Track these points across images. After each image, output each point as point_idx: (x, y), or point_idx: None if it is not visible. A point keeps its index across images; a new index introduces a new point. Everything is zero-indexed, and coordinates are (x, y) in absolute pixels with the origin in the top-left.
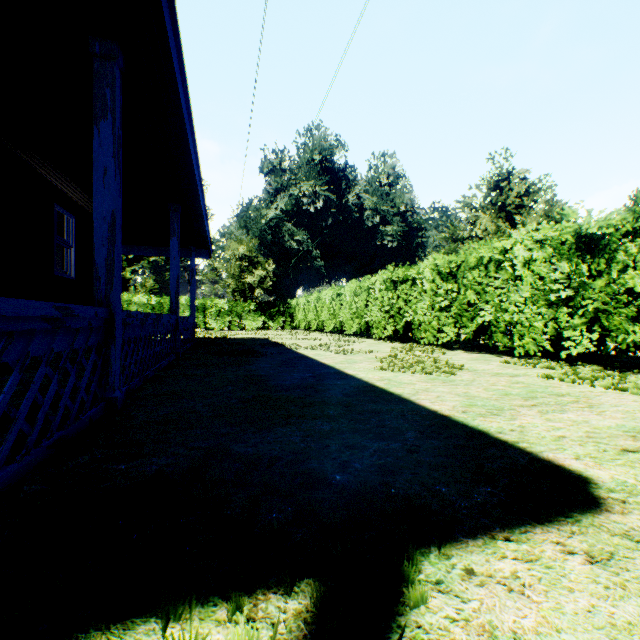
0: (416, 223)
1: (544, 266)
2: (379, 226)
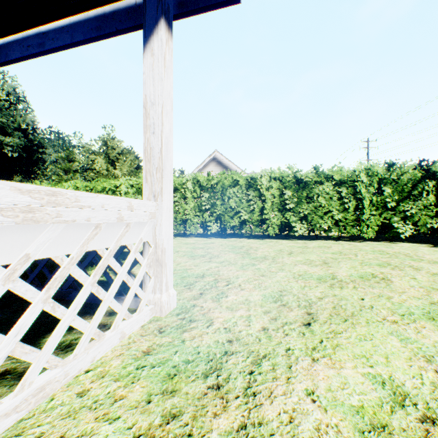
0: (38, 141)
1: (133, 196)
2: None
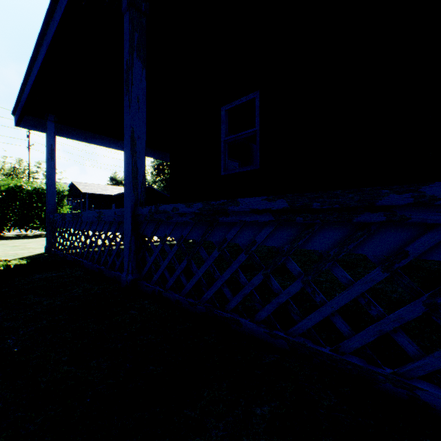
0: None
1: None
2: None
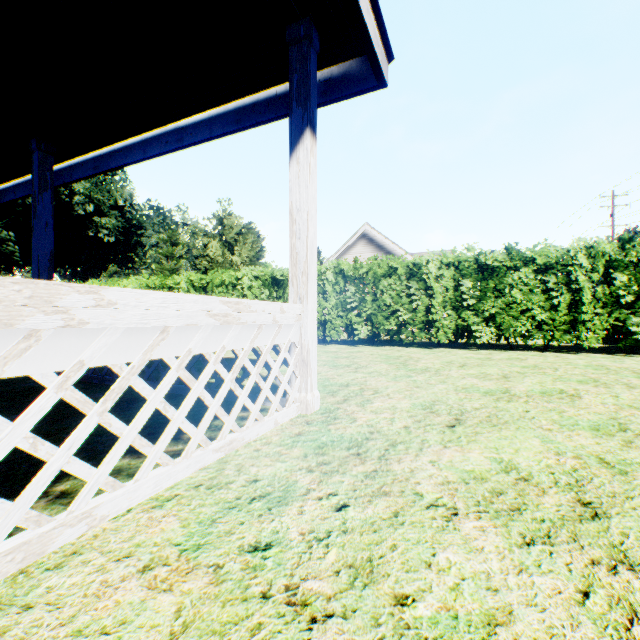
0: (136, 220)
1: (258, 291)
2: (92, 215)
